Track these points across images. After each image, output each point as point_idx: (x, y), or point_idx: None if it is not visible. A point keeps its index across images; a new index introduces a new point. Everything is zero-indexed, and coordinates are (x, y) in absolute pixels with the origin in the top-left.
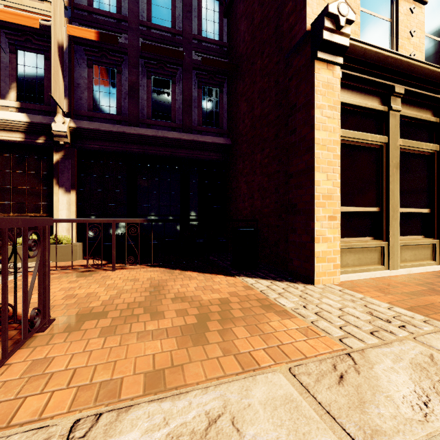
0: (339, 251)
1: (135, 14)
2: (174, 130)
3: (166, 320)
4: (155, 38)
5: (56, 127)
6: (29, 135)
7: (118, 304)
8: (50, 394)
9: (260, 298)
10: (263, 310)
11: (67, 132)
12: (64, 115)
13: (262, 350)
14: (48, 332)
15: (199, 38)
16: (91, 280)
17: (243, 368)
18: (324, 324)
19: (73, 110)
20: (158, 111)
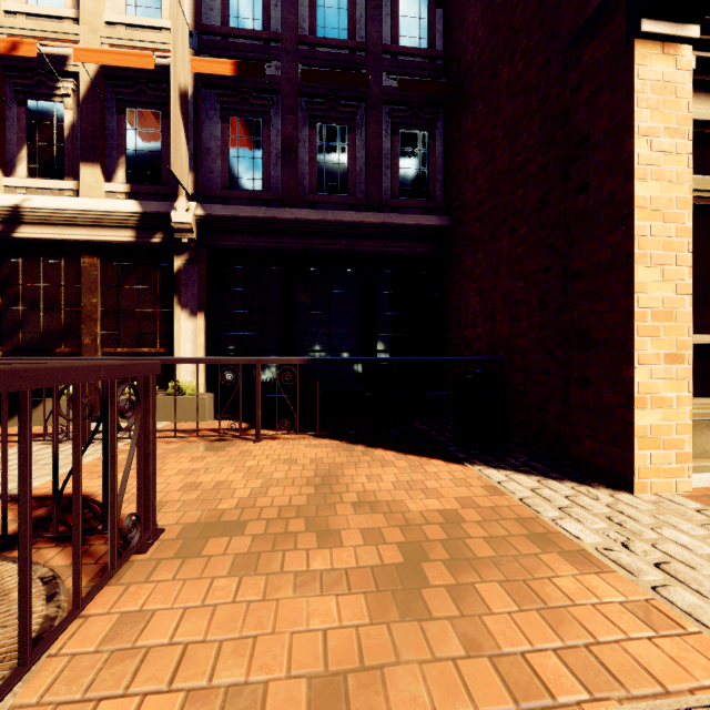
0: (689, 426)
1: (291, 27)
2: (353, 208)
3: (344, 550)
4: (322, 60)
5: (176, 217)
6: (142, 232)
7: (263, 506)
8: (140, 697)
9: (521, 514)
10: (533, 544)
11: (192, 223)
12: (188, 199)
13: (550, 649)
14: (152, 553)
15: (394, 50)
16: (223, 456)
17: (514, 697)
18: (686, 598)
19: (200, 189)
20: (327, 179)
